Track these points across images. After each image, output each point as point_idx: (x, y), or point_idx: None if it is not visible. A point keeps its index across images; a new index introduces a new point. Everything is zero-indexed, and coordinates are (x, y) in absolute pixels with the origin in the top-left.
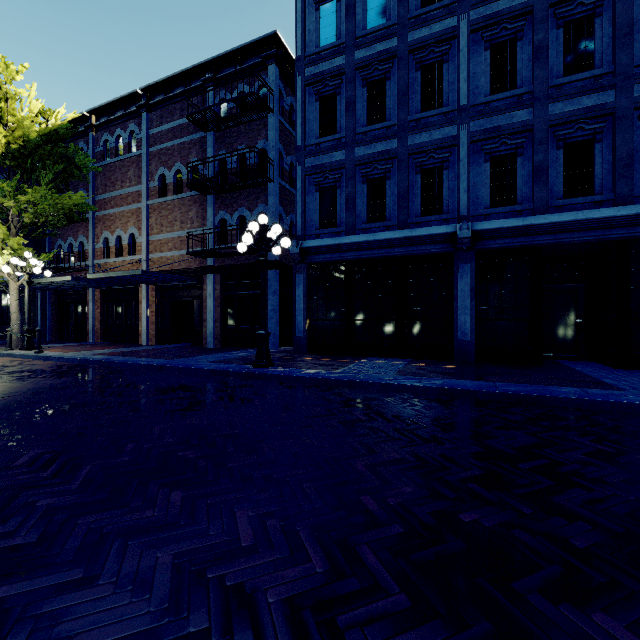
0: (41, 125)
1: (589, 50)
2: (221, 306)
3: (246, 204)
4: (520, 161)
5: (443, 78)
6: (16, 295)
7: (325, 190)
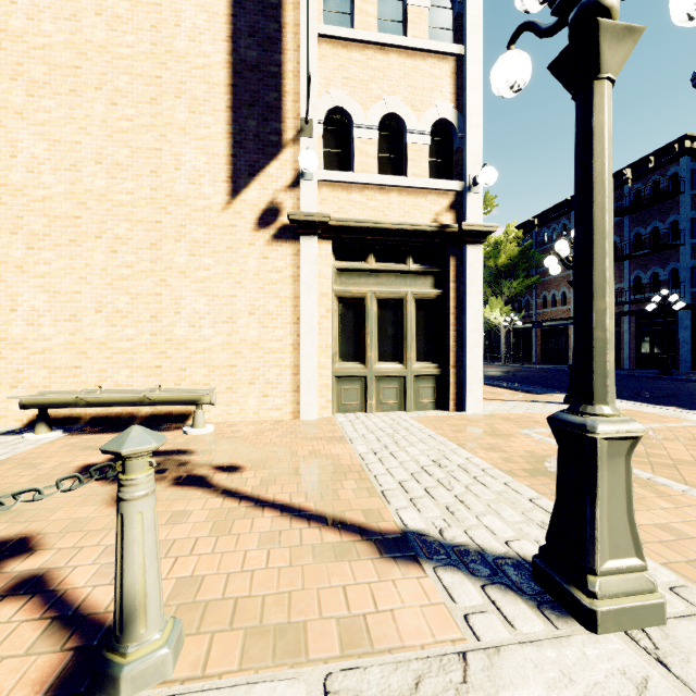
0: (514, 242)
1: None
2: (635, 339)
3: (658, 263)
4: None
5: None
6: (503, 336)
7: None
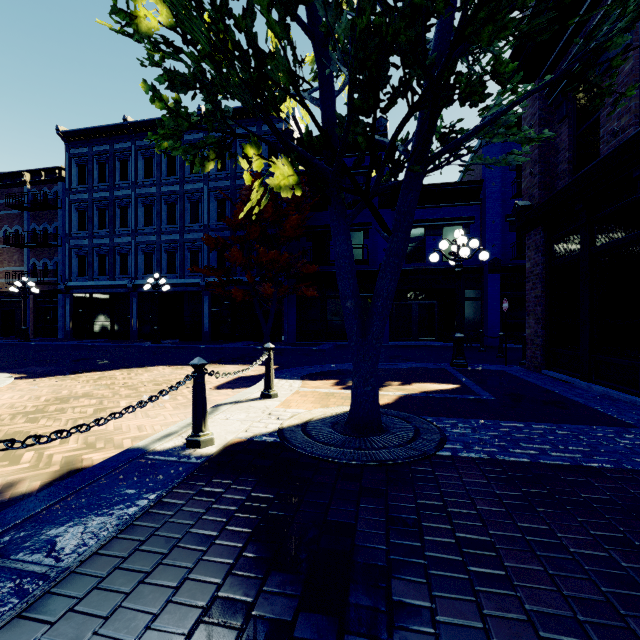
0: None
1: (175, 216)
2: (34, 313)
3: (48, 256)
4: (154, 256)
5: (128, 215)
6: None
7: (81, 257)
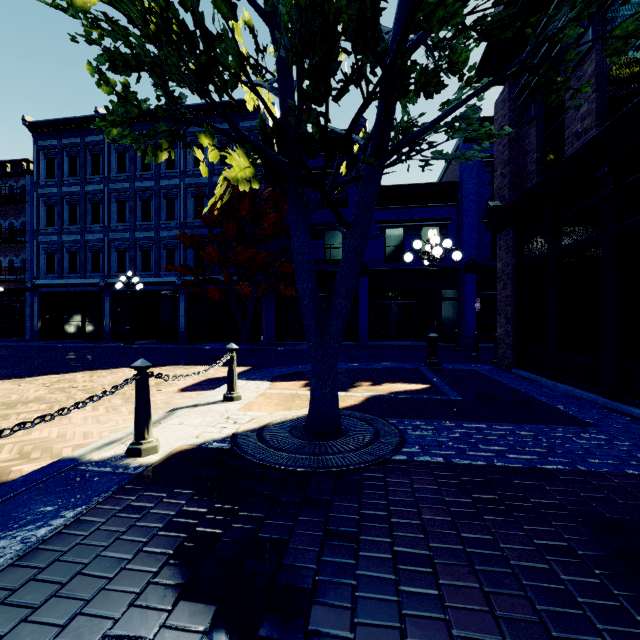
0: None
1: (150, 213)
2: None
3: (14, 253)
4: (128, 254)
5: (100, 210)
6: None
7: (50, 254)
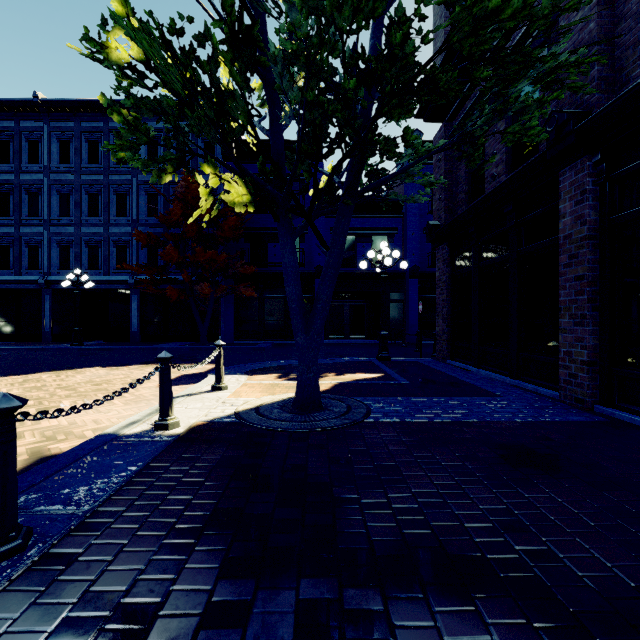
0: None
1: (98, 208)
2: None
3: None
4: (72, 250)
5: (39, 202)
6: None
7: None
